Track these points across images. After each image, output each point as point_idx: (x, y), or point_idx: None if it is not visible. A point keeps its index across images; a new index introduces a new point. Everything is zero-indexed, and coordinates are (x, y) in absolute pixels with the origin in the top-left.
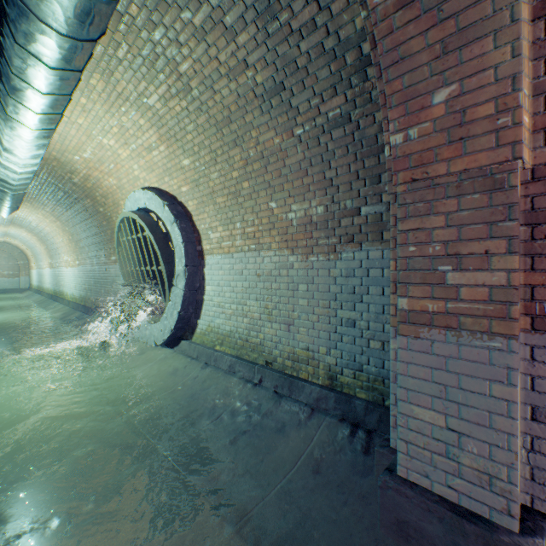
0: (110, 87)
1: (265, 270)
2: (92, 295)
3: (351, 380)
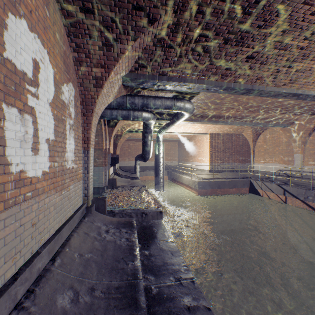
0: None
1: None
2: None
3: None
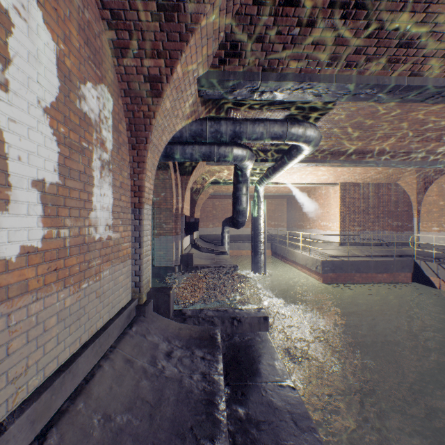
0: None
1: None
2: None
3: None
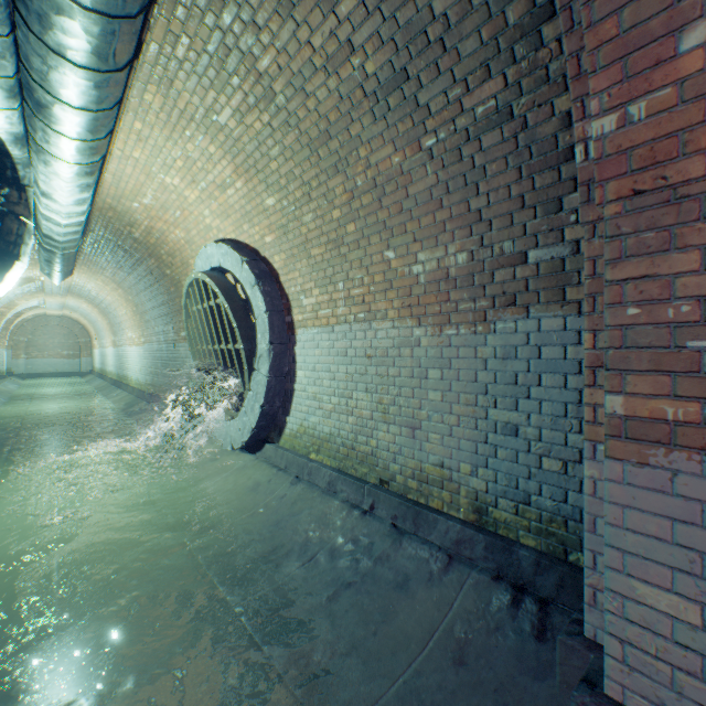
0: (169, 103)
1: (379, 348)
2: (159, 381)
3: (511, 517)
